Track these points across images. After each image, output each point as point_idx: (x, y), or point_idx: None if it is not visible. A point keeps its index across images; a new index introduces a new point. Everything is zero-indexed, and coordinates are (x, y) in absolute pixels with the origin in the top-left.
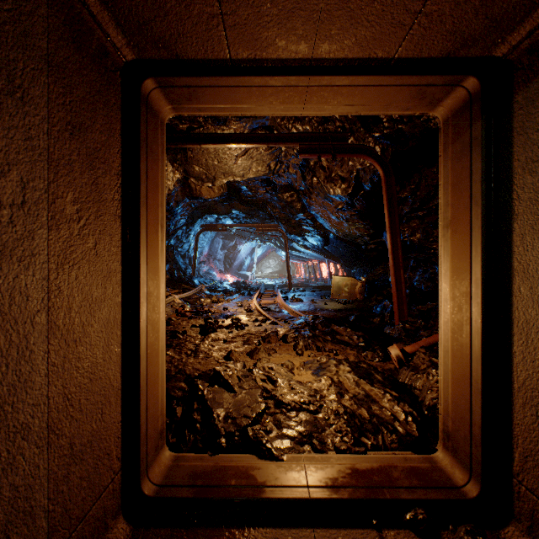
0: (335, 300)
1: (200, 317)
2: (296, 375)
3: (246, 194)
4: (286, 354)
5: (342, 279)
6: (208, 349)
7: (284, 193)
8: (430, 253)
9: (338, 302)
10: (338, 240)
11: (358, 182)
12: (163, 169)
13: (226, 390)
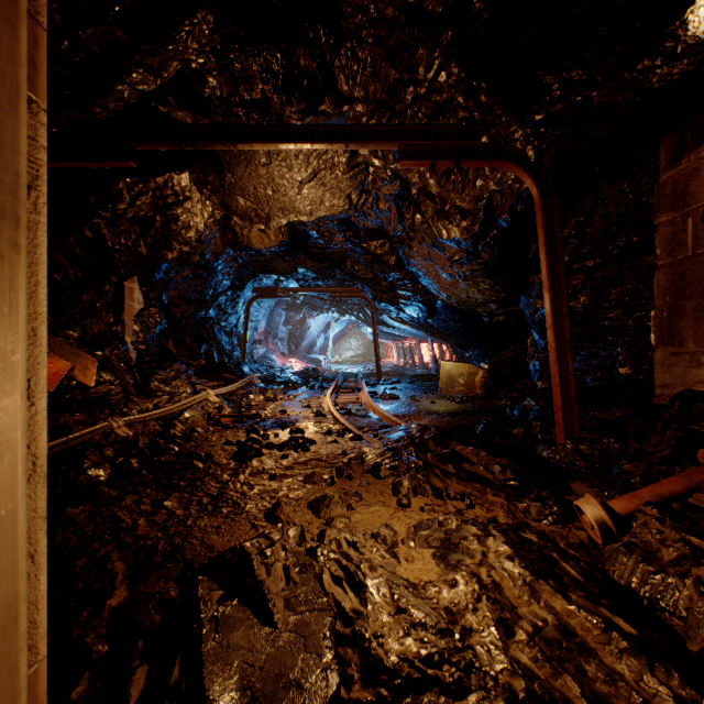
0: (446, 396)
1: (241, 427)
2: (401, 560)
3: (316, 244)
4: (380, 505)
5: (455, 365)
6: (240, 493)
7: (371, 241)
8: (604, 325)
9: (452, 400)
10: (448, 310)
11: (489, 214)
12: (13, 35)
13: (254, 615)
